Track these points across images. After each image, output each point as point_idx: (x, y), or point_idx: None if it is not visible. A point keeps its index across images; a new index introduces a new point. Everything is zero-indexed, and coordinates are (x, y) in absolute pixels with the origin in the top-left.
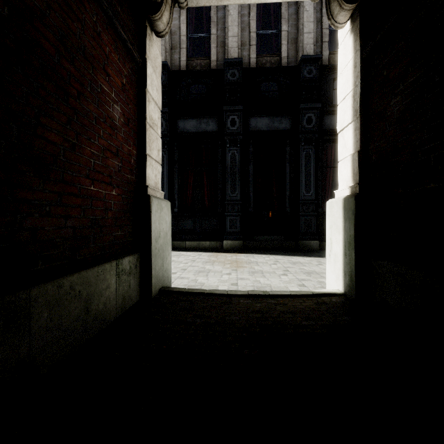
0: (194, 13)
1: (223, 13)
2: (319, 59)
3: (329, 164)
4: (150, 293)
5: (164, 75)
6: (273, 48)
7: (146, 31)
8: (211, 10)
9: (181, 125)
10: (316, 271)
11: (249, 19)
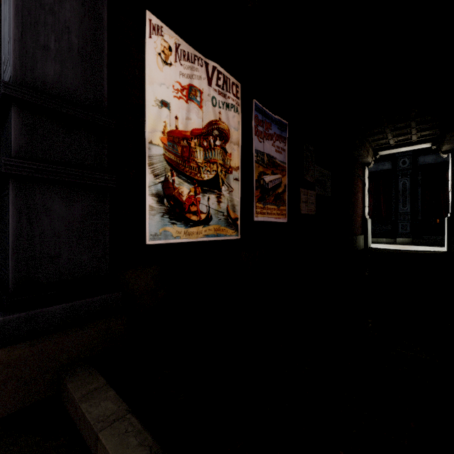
0: None
1: None
2: None
3: None
4: (367, 246)
5: None
6: None
7: (365, 169)
8: None
9: None
10: None
11: None
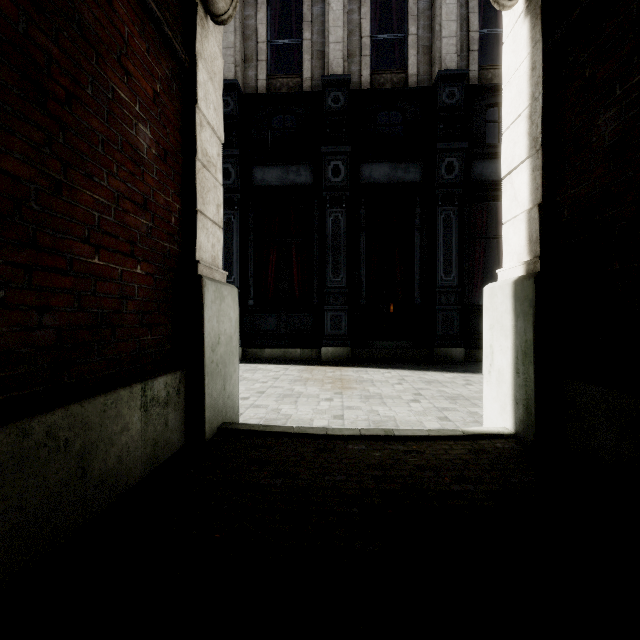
0: (278, 9)
1: (320, 8)
2: (465, 76)
3: (480, 234)
4: (202, 434)
5: (232, 101)
6: (396, 60)
7: (197, 12)
8: (304, 4)
9: (258, 175)
10: (463, 395)
11: (360, 18)
